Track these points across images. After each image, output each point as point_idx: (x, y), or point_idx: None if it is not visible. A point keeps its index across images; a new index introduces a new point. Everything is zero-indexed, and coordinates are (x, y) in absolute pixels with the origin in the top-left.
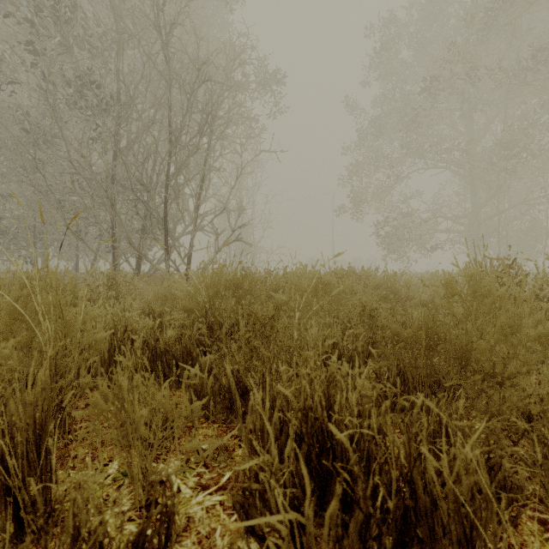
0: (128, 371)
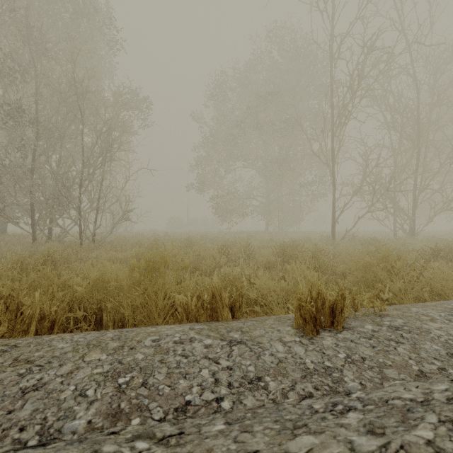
0: None
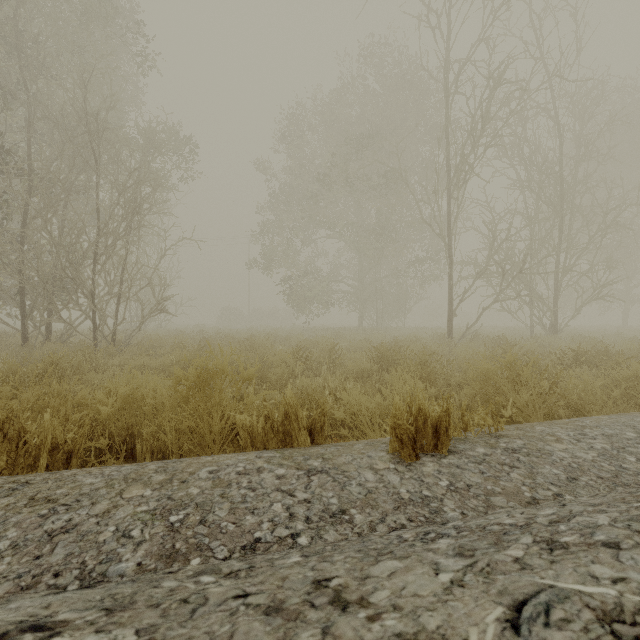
0: None
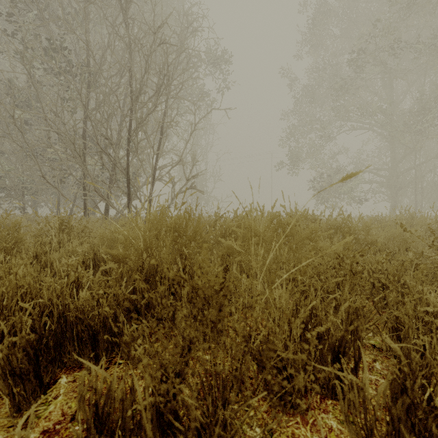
0: (2, 361)
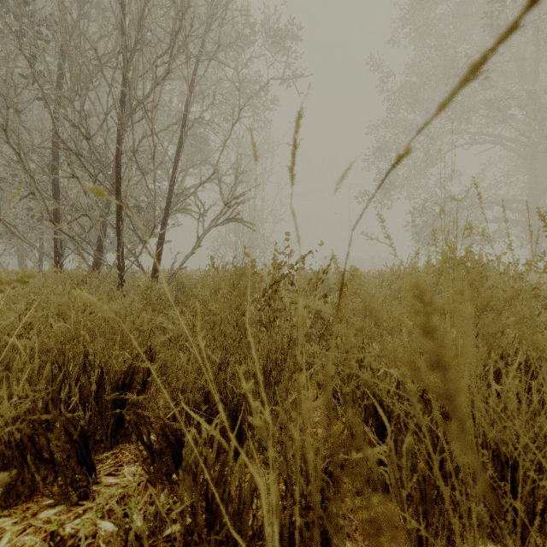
0: None
